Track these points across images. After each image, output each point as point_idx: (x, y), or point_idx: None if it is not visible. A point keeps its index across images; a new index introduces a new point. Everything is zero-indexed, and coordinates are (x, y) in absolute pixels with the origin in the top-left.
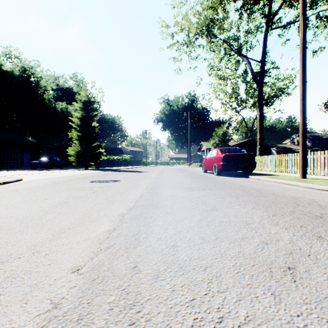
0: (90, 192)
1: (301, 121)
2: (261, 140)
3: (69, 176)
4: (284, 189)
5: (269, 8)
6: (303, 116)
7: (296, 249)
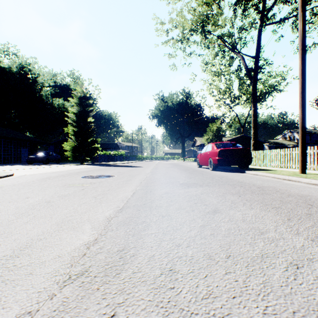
0: (79, 189)
1: (300, 114)
2: (255, 135)
3: (63, 171)
4: (286, 185)
5: (263, 4)
6: (302, 109)
7: None
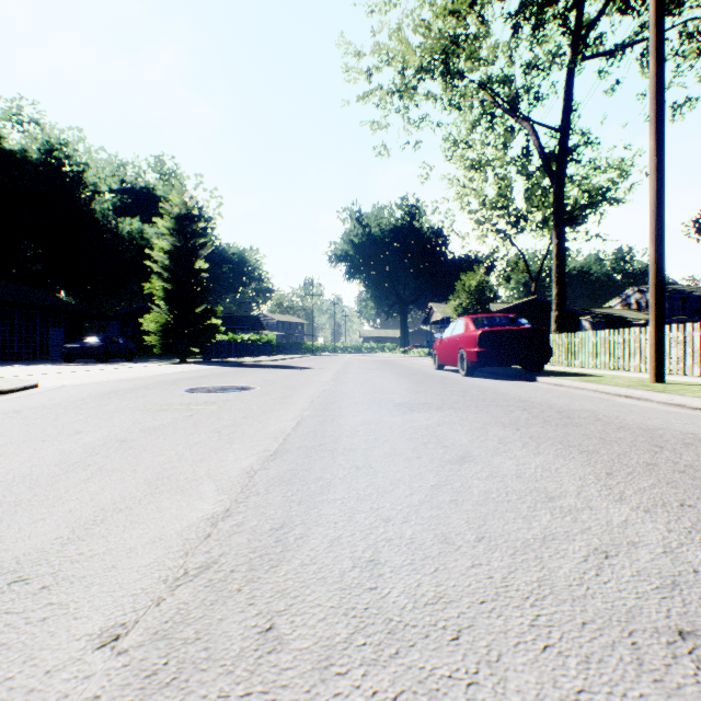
0: (184, 416)
1: (652, 256)
2: (561, 300)
3: (144, 377)
4: (618, 408)
5: (578, 13)
6: (657, 245)
7: (687, 571)
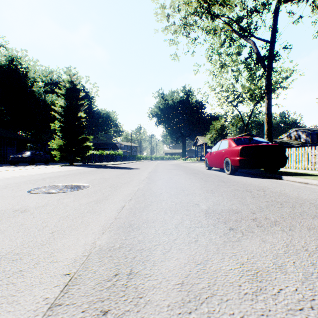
0: None
1: None
2: (269, 132)
3: (28, 175)
4: None
5: None
6: None
7: None
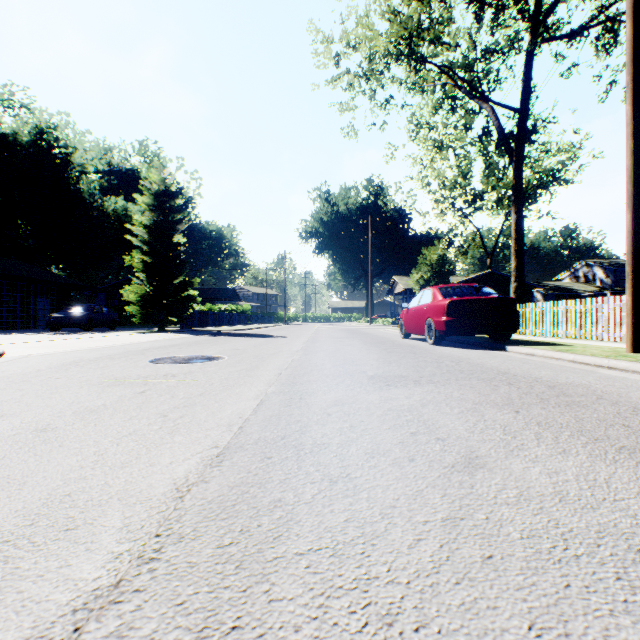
0: (134, 393)
1: (629, 223)
2: (520, 272)
3: (116, 346)
4: (611, 381)
5: None
6: (634, 211)
7: None
